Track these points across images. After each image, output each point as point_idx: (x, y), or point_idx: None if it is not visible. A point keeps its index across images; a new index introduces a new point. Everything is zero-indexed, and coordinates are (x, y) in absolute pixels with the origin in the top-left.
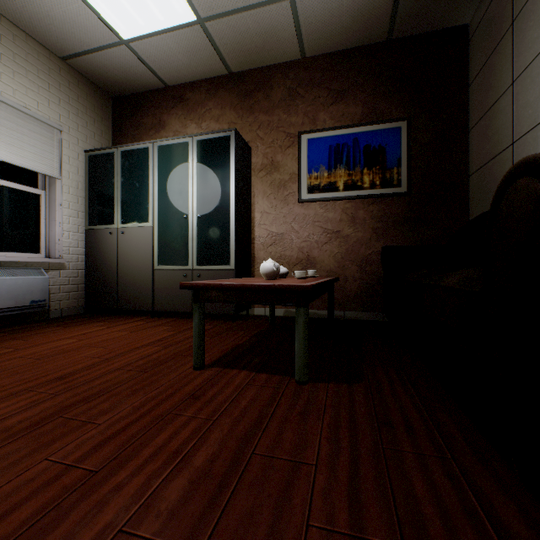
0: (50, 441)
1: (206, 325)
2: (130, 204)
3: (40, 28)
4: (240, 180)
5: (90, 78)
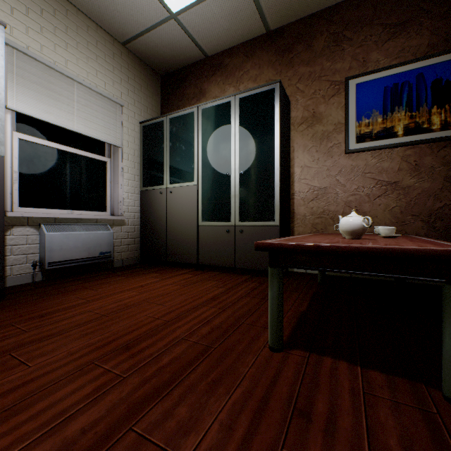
0: None
1: (251, 281)
2: (177, 166)
3: (107, 16)
4: (282, 134)
5: (144, 60)
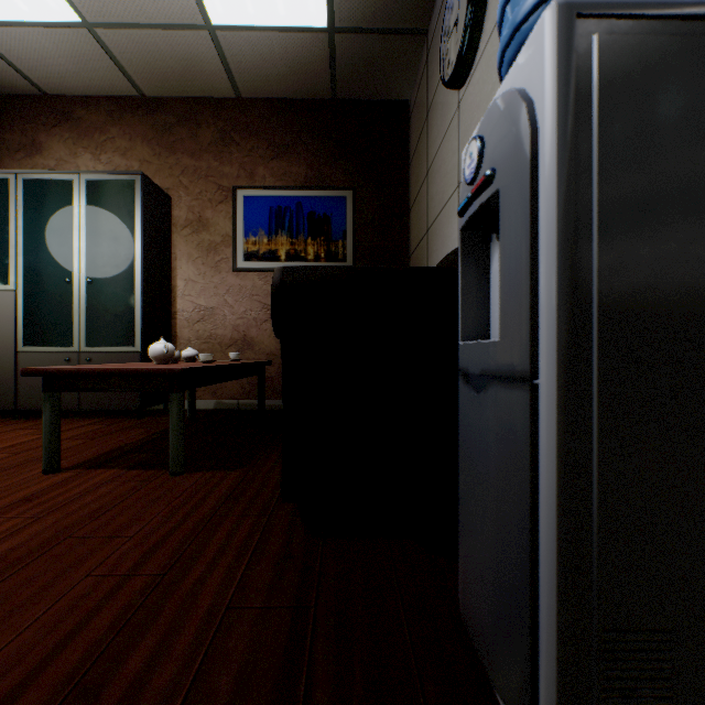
0: None
1: (97, 424)
2: None
3: None
4: (151, 239)
5: None
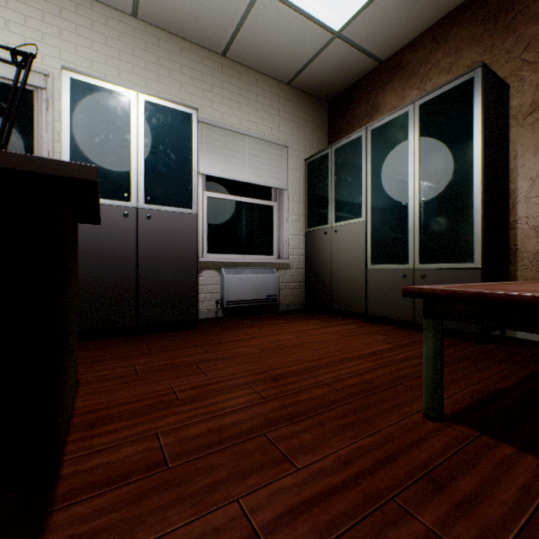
0: (246, 470)
1: None
2: (342, 201)
3: (272, 63)
4: (489, 138)
5: (309, 92)
